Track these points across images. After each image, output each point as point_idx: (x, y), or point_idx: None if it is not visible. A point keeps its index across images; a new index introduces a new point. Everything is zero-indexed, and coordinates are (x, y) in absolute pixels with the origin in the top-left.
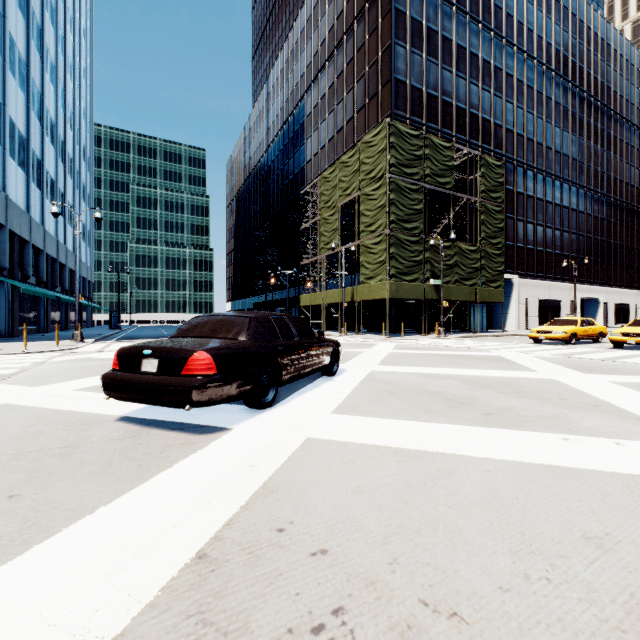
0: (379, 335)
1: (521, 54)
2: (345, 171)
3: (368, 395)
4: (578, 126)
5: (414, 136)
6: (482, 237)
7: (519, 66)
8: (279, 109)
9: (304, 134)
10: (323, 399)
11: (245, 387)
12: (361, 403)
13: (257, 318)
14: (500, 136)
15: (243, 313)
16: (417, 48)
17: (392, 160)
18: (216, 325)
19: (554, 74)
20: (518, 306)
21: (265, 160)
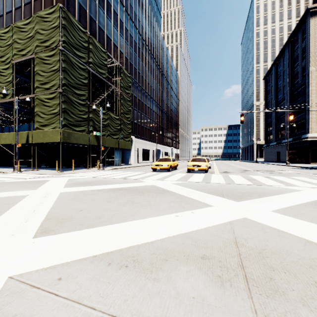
0: (53, 170)
1: (136, 29)
2: (20, 34)
3: None
4: (155, 75)
5: (82, 31)
6: (121, 112)
7: (135, 34)
8: None
9: None
10: None
11: None
12: None
13: None
14: (127, 64)
15: None
16: None
17: (65, 38)
18: None
19: (147, 47)
20: (135, 151)
21: None
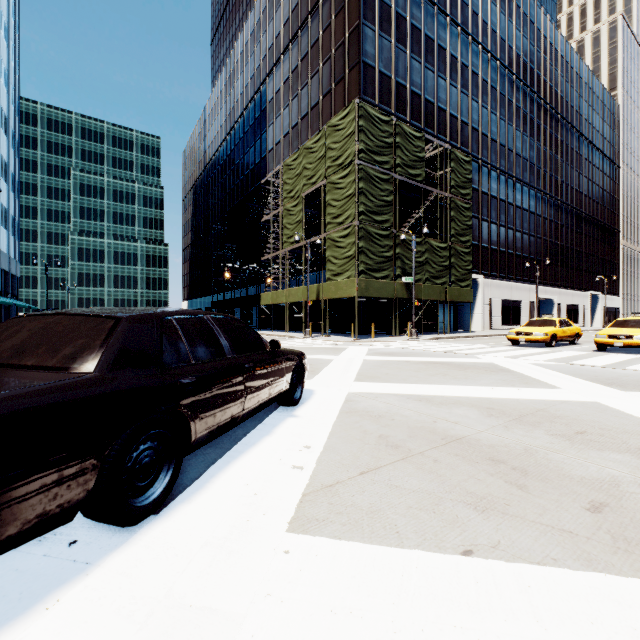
0: (347, 337)
1: (486, 54)
2: (310, 157)
3: (355, 453)
4: (536, 131)
5: (384, 122)
6: (452, 234)
7: (484, 65)
8: (239, 94)
9: (266, 121)
10: (274, 473)
11: (62, 499)
12: (346, 480)
13: (134, 320)
14: (466, 134)
15: (110, 309)
16: (386, 32)
17: (361, 145)
18: (34, 335)
19: (515, 78)
20: (483, 306)
21: (224, 149)
